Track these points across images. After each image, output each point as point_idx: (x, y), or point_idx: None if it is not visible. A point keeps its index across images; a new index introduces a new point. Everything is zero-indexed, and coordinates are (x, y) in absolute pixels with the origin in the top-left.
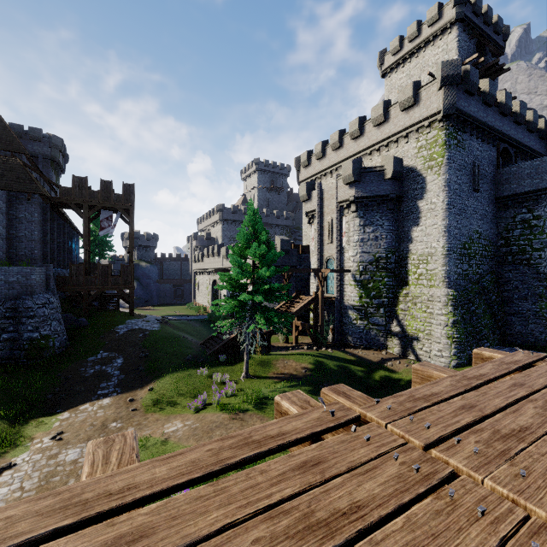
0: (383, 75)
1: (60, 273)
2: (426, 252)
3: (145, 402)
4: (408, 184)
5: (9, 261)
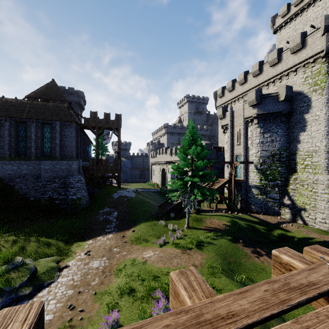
0: (274, 32)
1: (83, 164)
2: (311, 149)
3: (131, 238)
4: (296, 103)
5: (61, 158)
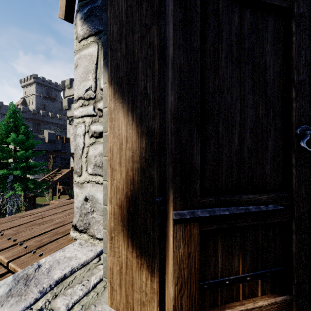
0: None
1: None
2: None
3: None
4: None
5: None
